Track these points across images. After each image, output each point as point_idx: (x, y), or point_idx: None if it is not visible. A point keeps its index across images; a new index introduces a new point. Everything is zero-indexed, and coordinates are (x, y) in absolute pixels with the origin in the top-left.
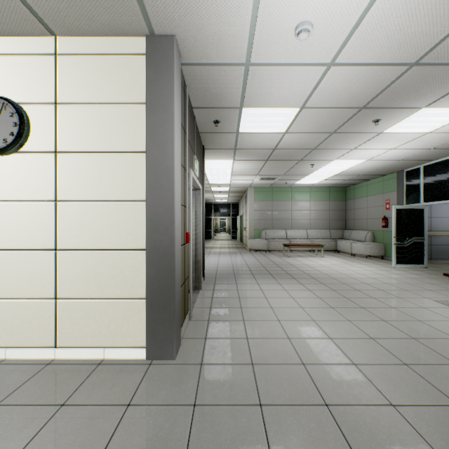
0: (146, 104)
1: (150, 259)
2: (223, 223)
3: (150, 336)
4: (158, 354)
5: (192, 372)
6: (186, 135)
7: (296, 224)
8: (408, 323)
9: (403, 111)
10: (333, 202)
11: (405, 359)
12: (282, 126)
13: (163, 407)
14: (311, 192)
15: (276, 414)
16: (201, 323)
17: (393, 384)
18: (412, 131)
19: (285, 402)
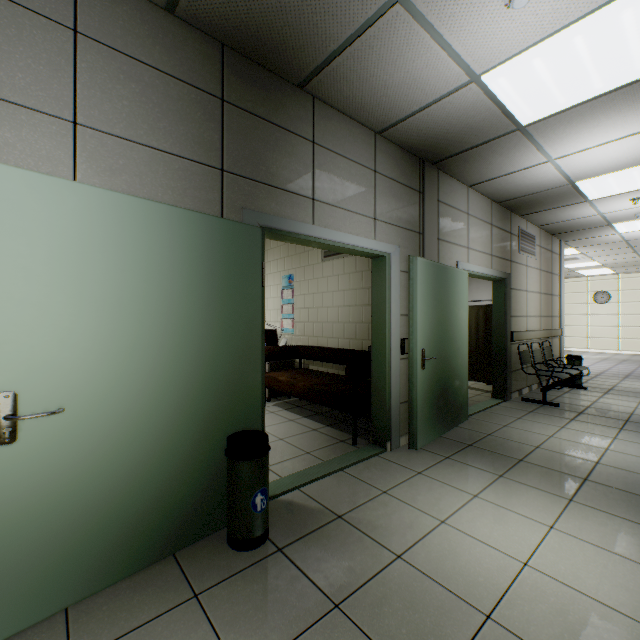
0: None
1: None
2: None
3: None
4: None
5: None
6: None
7: None
8: None
9: None
10: None
11: None
12: None
13: None
14: None
15: None
16: None
17: None
18: None
19: None
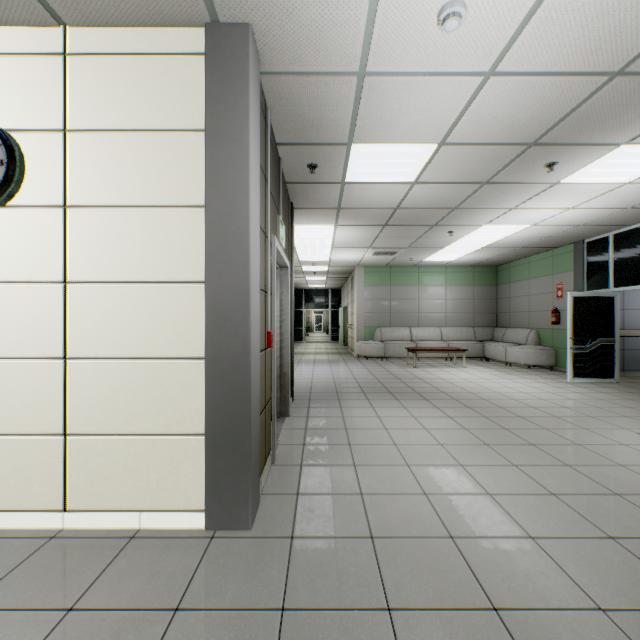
0: (206, 131)
1: (212, 374)
2: (318, 318)
3: (212, 493)
4: (224, 522)
5: (278, 552)
6: (268, 184)
7: (425, 320)
8: (605, 470)
9: (592, 150)
10: (479, 287)
11: (609, 529)
12: (410, 173)
13: (233, 614)
14: (446, 273)
15: (416, 626)
16: (290, 470)
17: (596, 571)
18: (602, 181)
19: (428, 604)
